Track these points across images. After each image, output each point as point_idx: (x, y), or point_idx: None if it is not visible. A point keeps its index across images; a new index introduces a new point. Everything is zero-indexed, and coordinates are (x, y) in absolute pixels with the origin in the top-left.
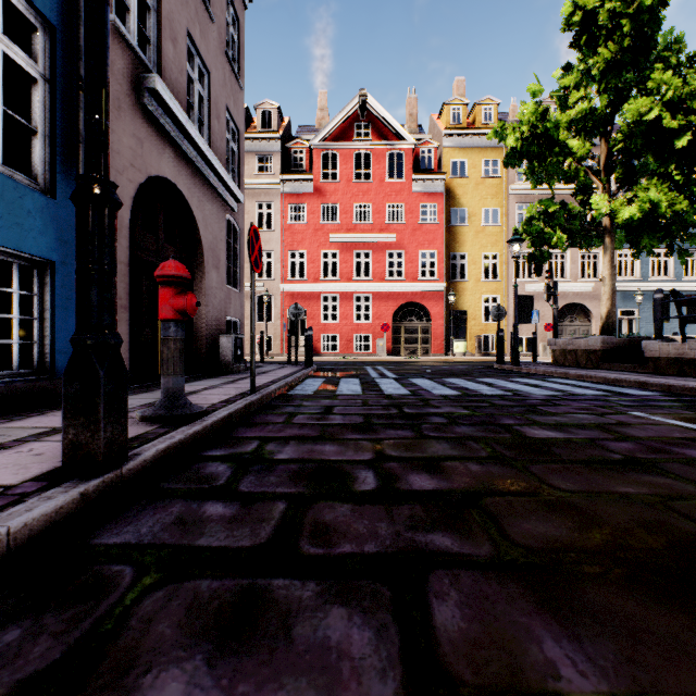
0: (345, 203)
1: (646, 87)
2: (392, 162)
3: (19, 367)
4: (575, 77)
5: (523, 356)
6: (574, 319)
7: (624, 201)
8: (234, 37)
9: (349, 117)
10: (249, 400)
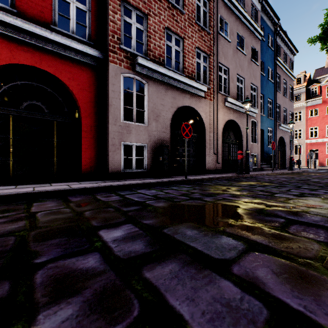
0: None
1: None
2: None
3: None
4: None
5: None
6: None
7: None
8: (290, 92)
9: None
10: (299, 170)
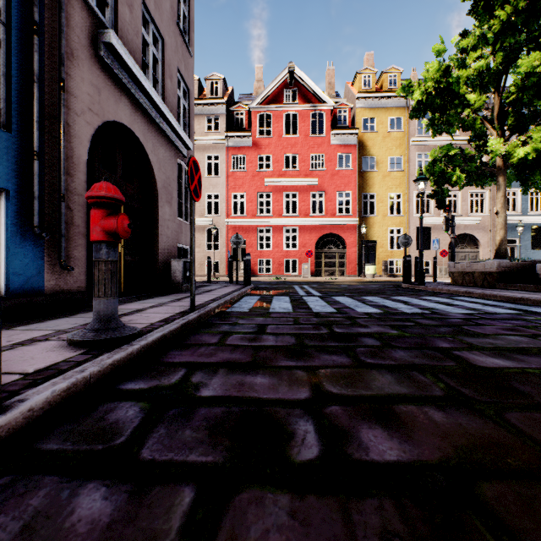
0: (277, 154)
1: (535, 46)
2: (314, 121)
3: None
4: (473, 40)
5: None
6: (465, 246)
7: (518, 144)
8: (185, 13)
9: (280, 85)
10: (186, 320)
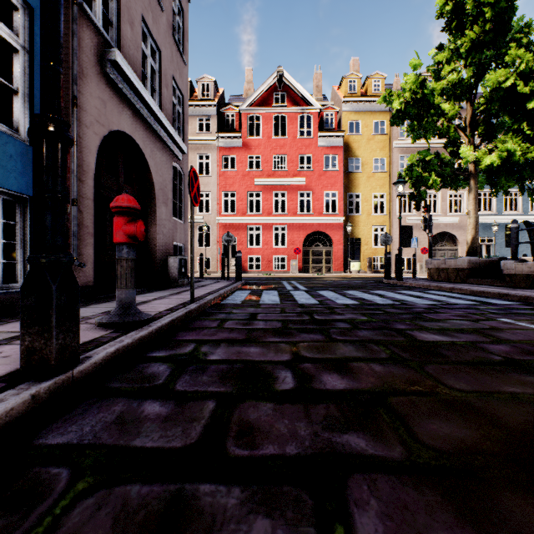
0: (266, 155)
1: (503, 62)
2: (302, 123)
3: (5, 281)
4: (447, 54)
5: (404, 273)
6: (444, 244)
7: (486, 151)
8: (179, 24)
9: (269, 88)
10: (189, 309)
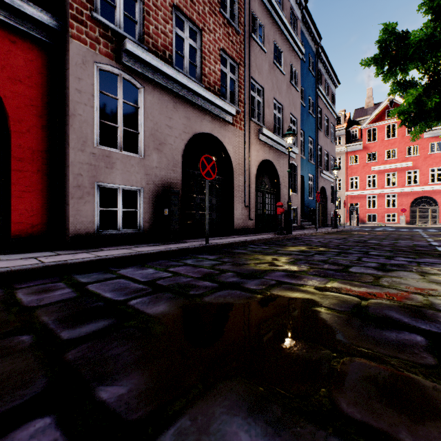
0: (380, 151)
1: None
2: None
3: None
4: None
5: None
6: None
7: None
8: (332, 132)
9: (382, 109)
10: (344, 228)
